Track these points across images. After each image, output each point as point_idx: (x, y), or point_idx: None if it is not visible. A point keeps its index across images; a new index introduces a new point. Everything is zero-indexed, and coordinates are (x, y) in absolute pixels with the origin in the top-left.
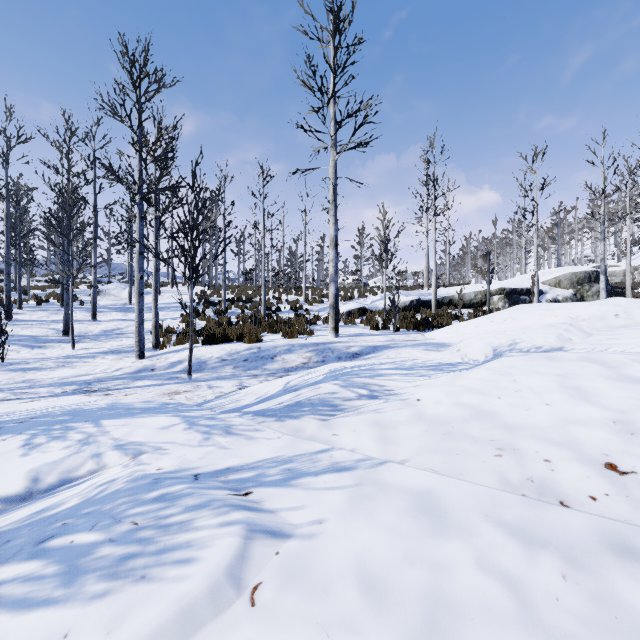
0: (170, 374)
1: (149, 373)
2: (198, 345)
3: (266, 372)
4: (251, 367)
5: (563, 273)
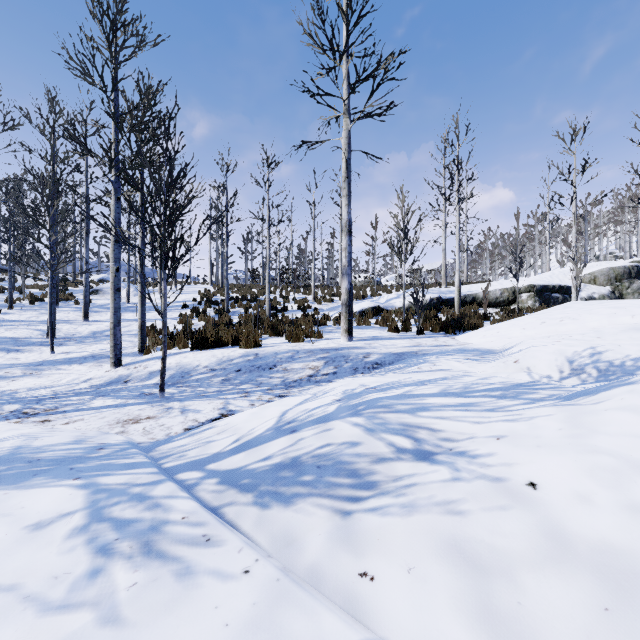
0: (143, 388)
1: (119, 386)
2: (186, 350)
3: (261, 387)
4: (244, 380)
5: (599, 268)
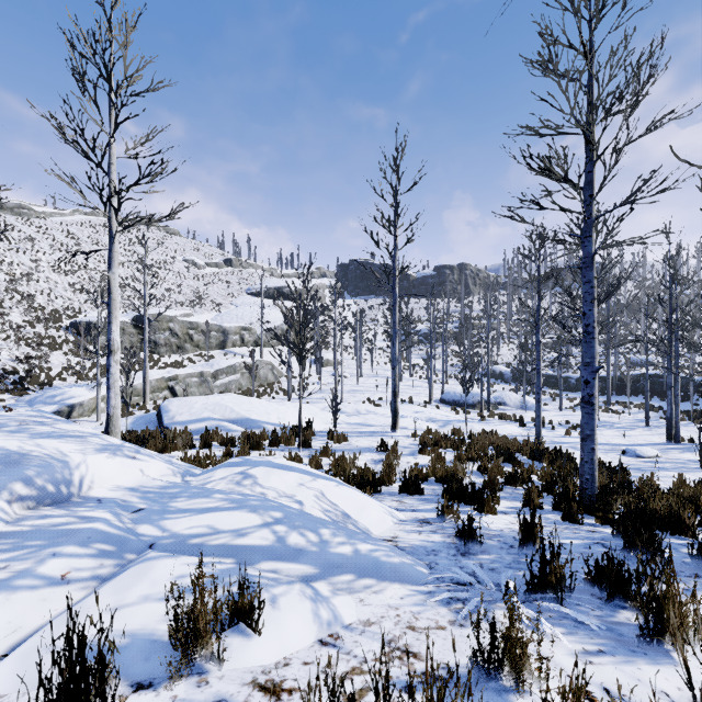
0: None
1: None
2: None
3: None
4: None
5: None
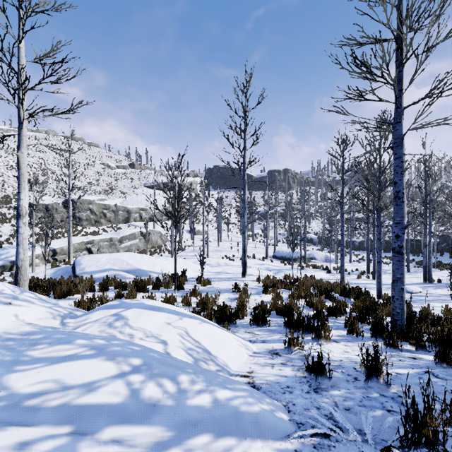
0: None
1: None
2: None
3: None
4: None
5: None
